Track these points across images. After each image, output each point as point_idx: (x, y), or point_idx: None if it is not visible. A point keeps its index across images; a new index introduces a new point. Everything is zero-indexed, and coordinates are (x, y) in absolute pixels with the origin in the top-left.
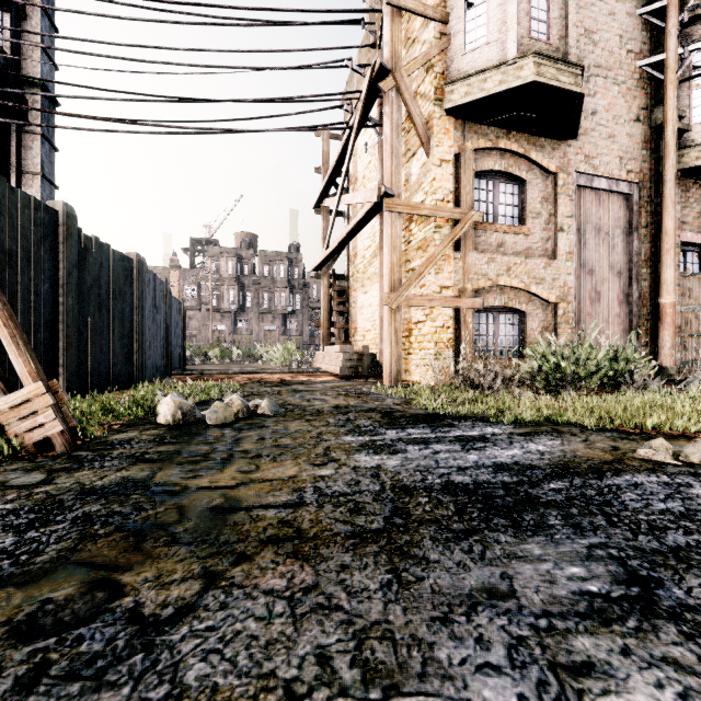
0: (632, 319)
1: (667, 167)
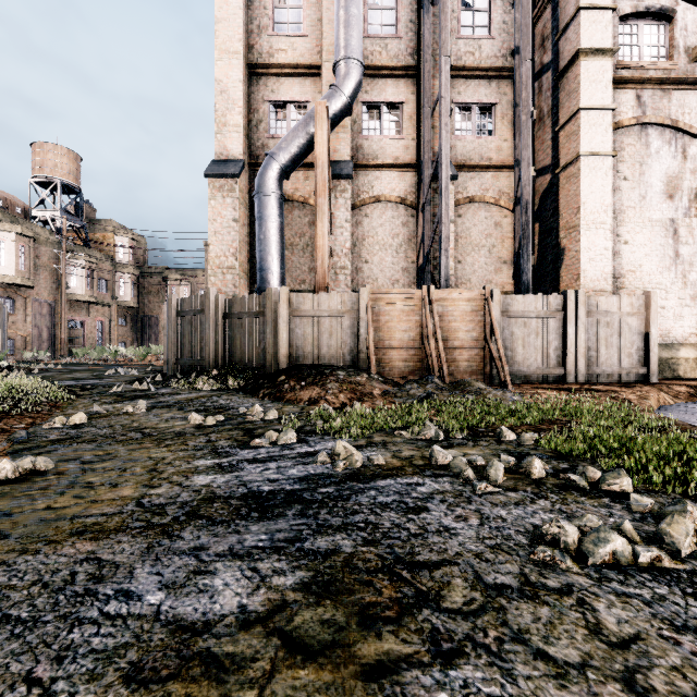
0: (53, 341)
1: (63, 299)
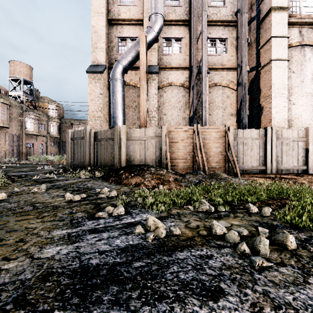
0: (19, 153)
1: (23, 133)
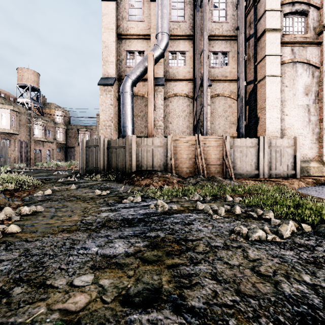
0: (27, 159)
1: (31, 139)
